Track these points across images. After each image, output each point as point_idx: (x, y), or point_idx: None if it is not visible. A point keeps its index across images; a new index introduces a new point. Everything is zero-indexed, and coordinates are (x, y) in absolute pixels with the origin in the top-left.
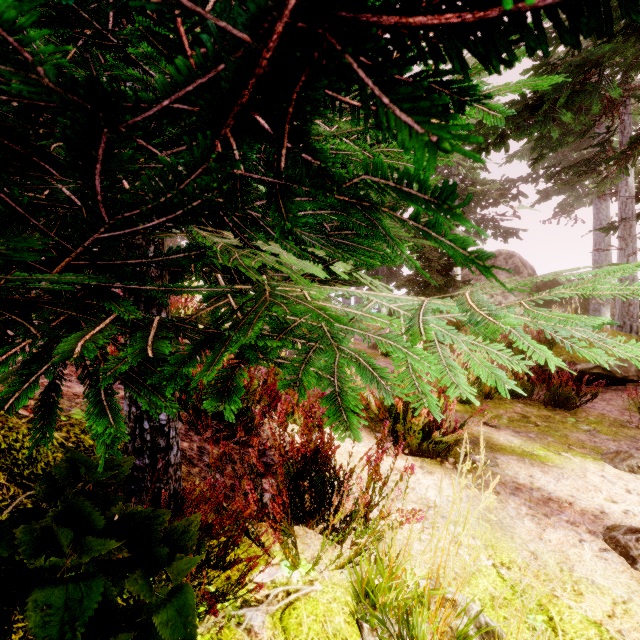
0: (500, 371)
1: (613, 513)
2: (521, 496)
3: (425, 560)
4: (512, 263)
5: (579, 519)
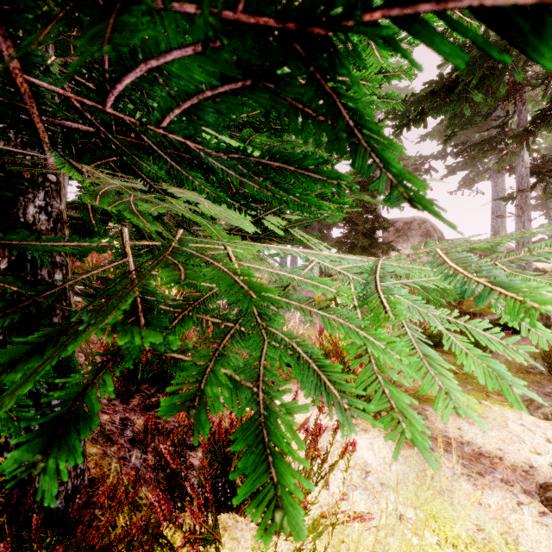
0: (498, 363)
1: (541, 467)
2: (454, 453)
3: (368, 546)
4: (424, 228)
5: (512, 477)
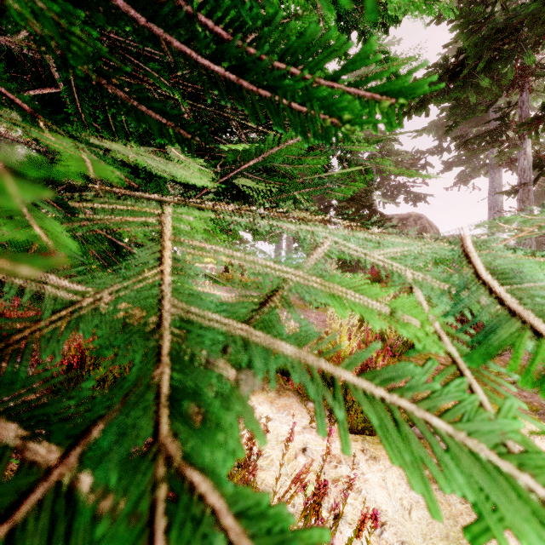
0: None
1: None
2: None
3: None
4: (420, 224)
5: None
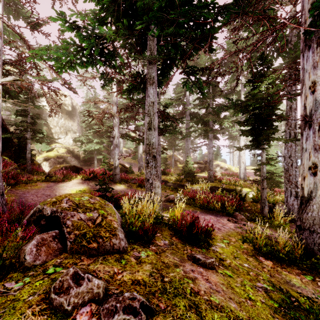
0: None
1: None
2: None
3: None
4: None
5: None
